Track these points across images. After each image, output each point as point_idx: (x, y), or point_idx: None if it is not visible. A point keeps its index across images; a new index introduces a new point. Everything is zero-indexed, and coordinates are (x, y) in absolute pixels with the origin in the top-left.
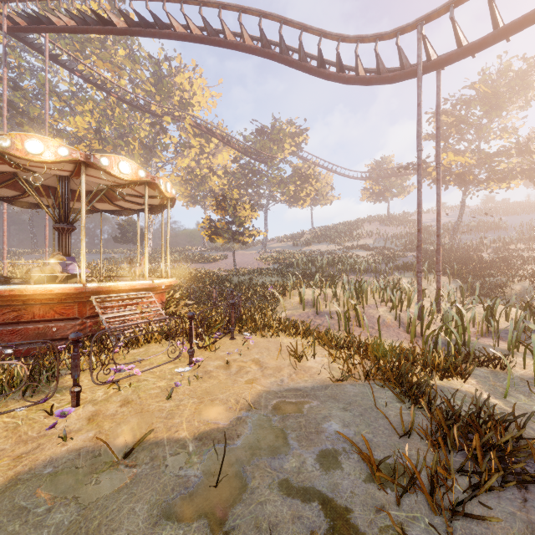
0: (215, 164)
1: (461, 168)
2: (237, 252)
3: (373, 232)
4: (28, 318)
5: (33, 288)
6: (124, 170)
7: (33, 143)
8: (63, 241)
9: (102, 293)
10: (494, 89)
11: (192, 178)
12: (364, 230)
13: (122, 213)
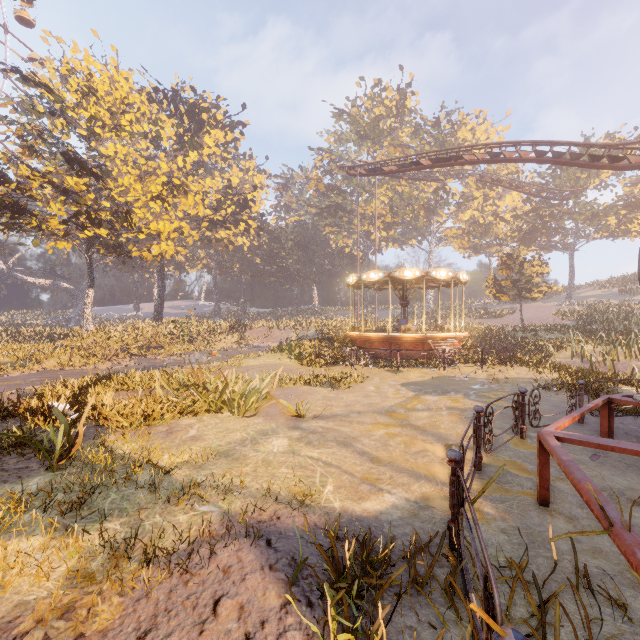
0: (501, 206)
1: None
2: (530, 305)
3: None
4: (402, 348)
5: (406, 335)
6: (442, 275)
7: (406, 272)
8: (404, 310)
9: (432, 339)
10: None
11: (475, 229)
12: None
13: (428, 288)
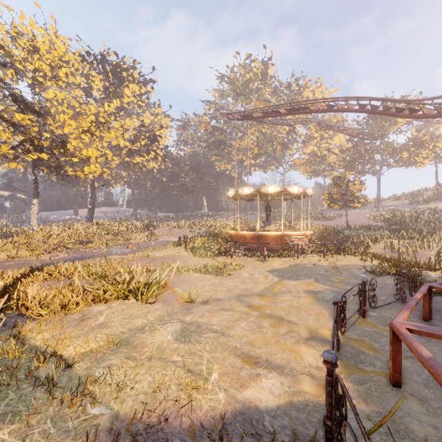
0: (332, 144)
1: None
2: (351, 211)
3: None
4: (267, 242)
5: (270, 233)
6: (295, 190)
7: (270, 188)
8: (267, 215)
9: (288, 236)
10: None
11: (314, 159)
12: None
13: (284, 199)
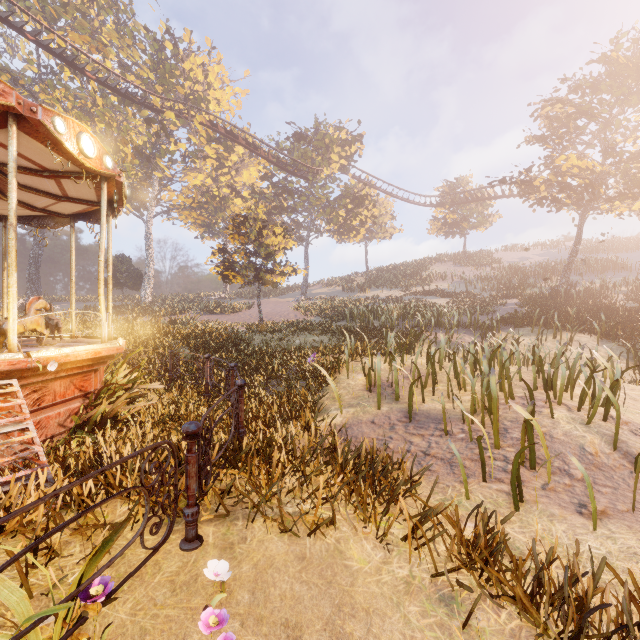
0: (239, 183)
1: (586, 177)
2: (269, 300)
3: (447, 274)
4: None
5: None
6: None
7: None
8: None
9: None
10: (638, 61)
11: (208, 200)
12: (436, 271)
13: (45, 223)
